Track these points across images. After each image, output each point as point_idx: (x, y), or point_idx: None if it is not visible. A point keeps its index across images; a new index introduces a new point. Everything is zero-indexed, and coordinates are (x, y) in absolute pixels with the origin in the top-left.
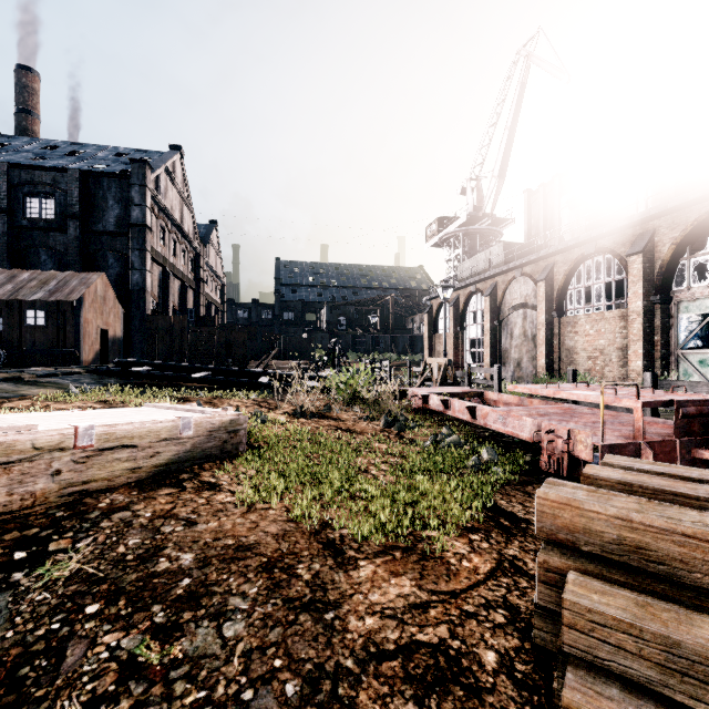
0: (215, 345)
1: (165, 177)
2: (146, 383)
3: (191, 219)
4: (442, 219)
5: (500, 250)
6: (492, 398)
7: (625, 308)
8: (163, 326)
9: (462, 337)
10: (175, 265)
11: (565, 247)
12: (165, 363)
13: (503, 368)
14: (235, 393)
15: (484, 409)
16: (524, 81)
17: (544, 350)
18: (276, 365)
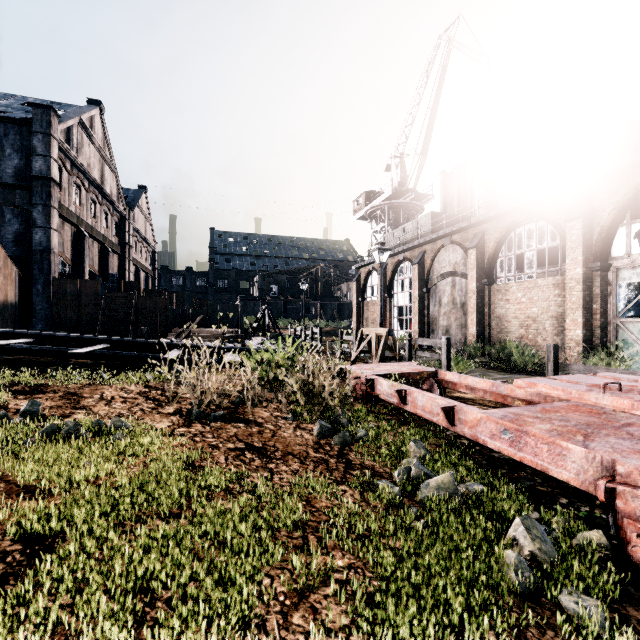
0: (132, 311)
1: (80, 131)
2: (19, 360)
3: (114, 181)
4: (368, 194)
5: (427, 220)
6: (451, 379)
7: (560, 275)
8: (72, 290)
9: (390, 304)
10: (94, 227)
11: (497, 214)
12: (52, 334)
13: (431, 335)
14: (126, 374)
15: (471, 413)
16: (445, 64)
17: (475, 318)
18: (199, 333)
